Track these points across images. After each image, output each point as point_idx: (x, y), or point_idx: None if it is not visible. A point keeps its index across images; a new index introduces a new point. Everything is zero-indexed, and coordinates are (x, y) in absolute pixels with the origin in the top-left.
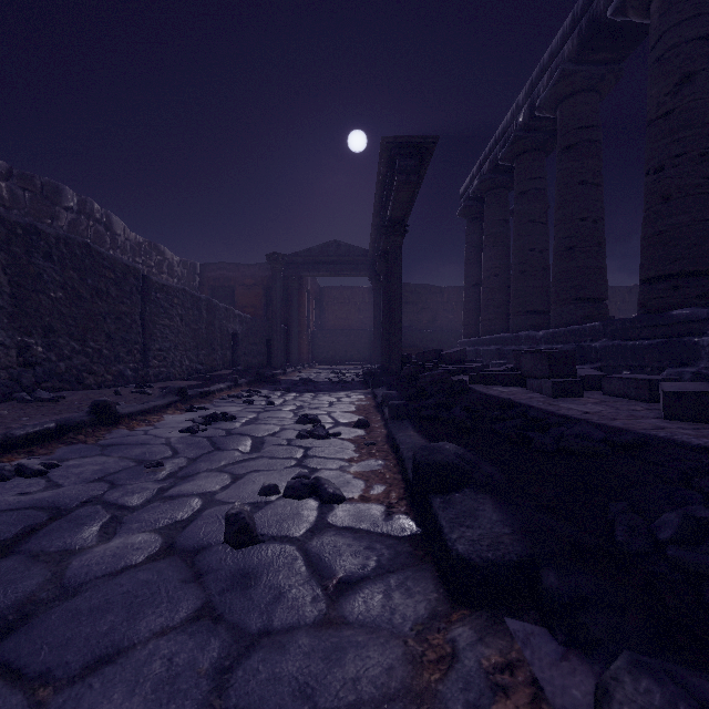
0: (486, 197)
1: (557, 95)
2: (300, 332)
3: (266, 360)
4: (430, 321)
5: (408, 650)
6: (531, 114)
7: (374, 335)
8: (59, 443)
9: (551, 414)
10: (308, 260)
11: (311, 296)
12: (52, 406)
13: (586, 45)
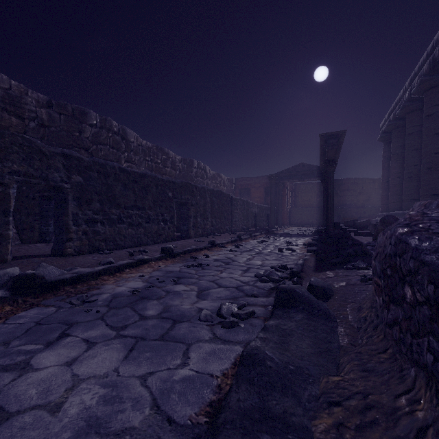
0: (392, 133)
1: (421, 90)
2: (283, 210)
3: (266, 224)
4: (365, 200)
5: (300, 256)
6: (410, 95)
7: (324, 211)
8: (236, 243)
9: (358, 242)
10: (287, 174)
11: (289, 190)
12: (221, 237)
13: (432, 69)
